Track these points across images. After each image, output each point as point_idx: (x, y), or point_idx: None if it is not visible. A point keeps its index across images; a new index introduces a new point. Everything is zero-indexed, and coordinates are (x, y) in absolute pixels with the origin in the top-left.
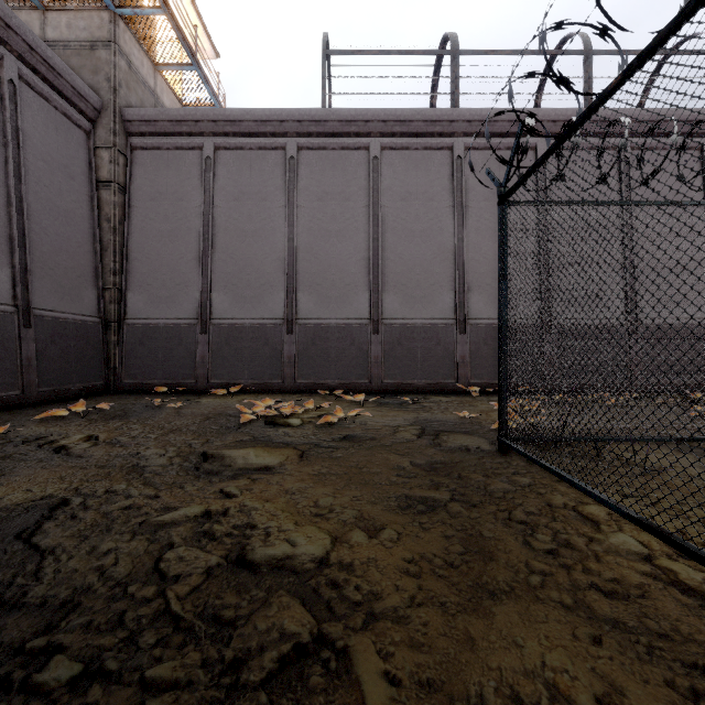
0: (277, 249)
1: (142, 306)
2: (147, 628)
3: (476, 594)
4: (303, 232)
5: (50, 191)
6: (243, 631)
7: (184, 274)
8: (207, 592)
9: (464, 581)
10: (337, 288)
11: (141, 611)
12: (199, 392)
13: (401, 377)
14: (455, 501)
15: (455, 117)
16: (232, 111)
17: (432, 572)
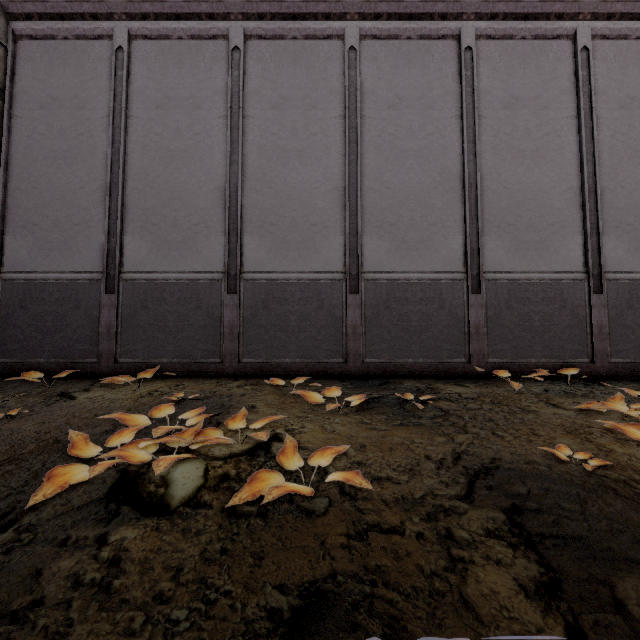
0: (215, 175)
1: (25, 255)
2: None
3: None
4: (252, 152)
5: None
6: None
7: (85, 210)
8: None
9: None
10: (299, 229)
11: None
12: (103, 376)
13: (389, 354)
14: None
15: None
16: None
17: None
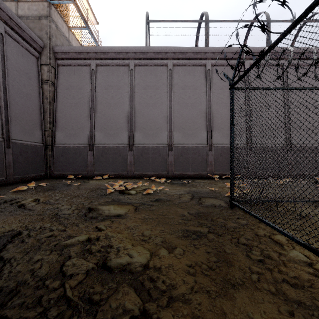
0: (124, 112)
1: (62, 138)
2: (53, 306)
3: (225, 285)
4: (137, 104)
5: (19, 84)
6: (104, 308)
7: (82, 123)
8: (86, 284)
9: (218, 277)
10: (152, 129)
11: (51, 296)
12: (89, 178)
13: (182, 171)
14: (211, 233)
15: (207, 51)
16: (104, 48)
17: (201, 272)
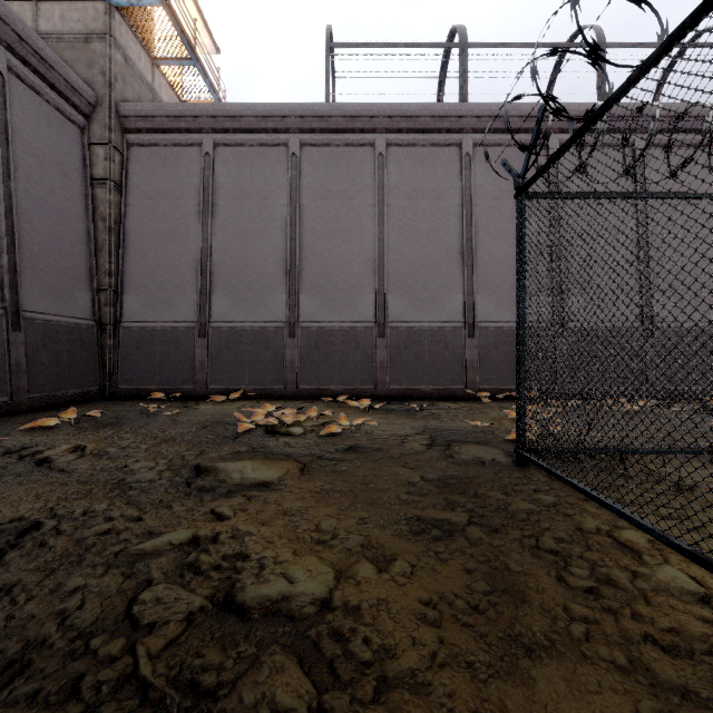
0: (278, 249)
1: (139, 309)
2: (106, 700)
3: (509, 650)
4: (306, 232)
5: (41, 188)
6: (226, 706)
7: (182, 276)
8: (186, 646)
9: (493, 631)
10: (341, 289)
11: (102, 676)
12: (198, 398)
13: (408, 382)
14: (474, 525)
15: (464, 112)
16: (232, 106)
17: (454, 618)
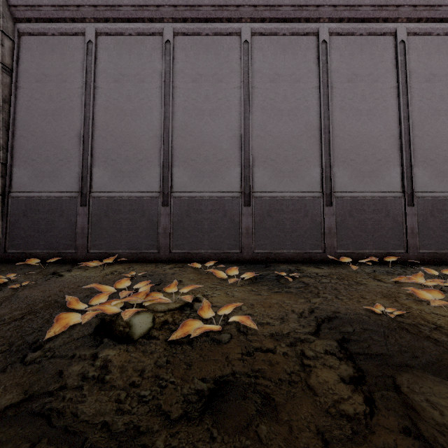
0: (153, 127)
1: (27, 180)
2: None
3: None
4: (178, 111)
5: None
6: None
7: (66, 150)
8: None
9: None
10: (210, 163)
11: None
12: (79, 262)
13: (271, 247)
14: None
15: (321, 1)
16: None
17: None
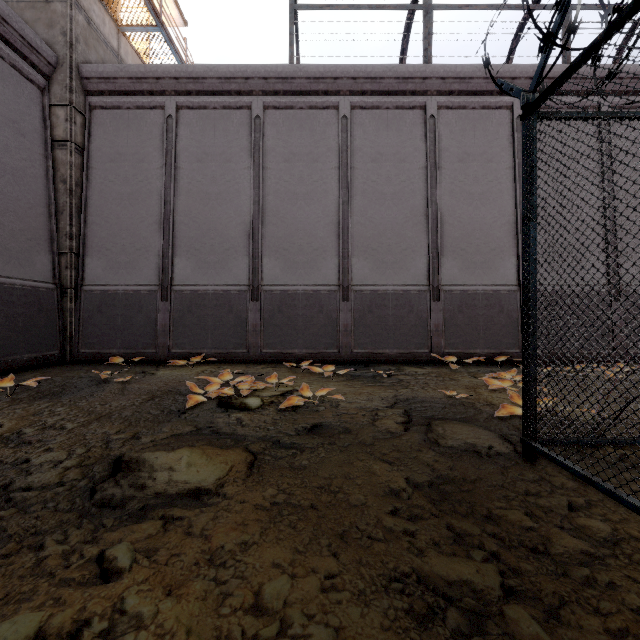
0: (241, 212)
1: (101, 272)
2: None
3: None
4: (269, 195)
5: None
6: None
7: (145, 239)
8: None
9: None
10: (305, 253)
11: None
12: (160, 362)
13: (372, 346)
14: (516, 602)
15: (428, 74)
16: (195, 68)
17: None
